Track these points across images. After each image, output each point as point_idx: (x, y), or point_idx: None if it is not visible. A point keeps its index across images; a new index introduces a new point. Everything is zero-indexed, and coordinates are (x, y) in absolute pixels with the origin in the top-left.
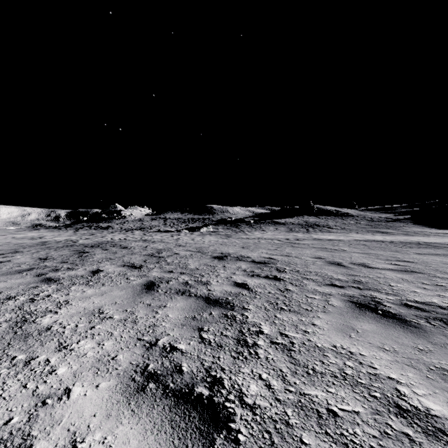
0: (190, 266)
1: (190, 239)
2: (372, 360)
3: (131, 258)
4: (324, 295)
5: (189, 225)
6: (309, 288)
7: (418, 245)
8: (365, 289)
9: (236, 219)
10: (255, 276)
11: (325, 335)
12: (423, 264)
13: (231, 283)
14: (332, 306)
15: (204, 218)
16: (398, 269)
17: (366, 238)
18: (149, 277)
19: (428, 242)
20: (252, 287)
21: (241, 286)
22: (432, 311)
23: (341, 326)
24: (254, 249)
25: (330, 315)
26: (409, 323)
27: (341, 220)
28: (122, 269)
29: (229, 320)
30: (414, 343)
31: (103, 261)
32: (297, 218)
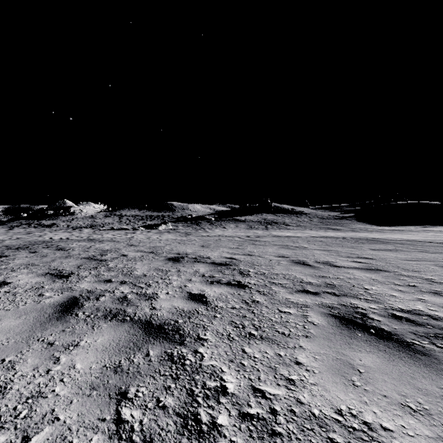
0: (137, 271)
1: (146, 238)
2: (406, 441)
3: (63, 263)
4: (299, 307)
5: (147, 222)
6: (280, 298)
7: (368, 241)
8: (341, 295)
9: (196, 216)
10: (215, 282)
11: (319, 386)
12: (383, 261)
13: (184, 296)
14: (313, 326)
15: (163, 215)
16: (363, 267)
17: (320, 234)
18: (74, 291)
19: (375, 238)
20: (211, 300)
21: (197, 299)
22: (427, 323)
23: (336, 363)
24: (214, 248)
25: (315, 341)
26: (413, 347)
27: (296, 218)
28: (40, 280)
29: (173, 368)
30: (440, 388)
31: (19, 268)
32: (256, 215)
